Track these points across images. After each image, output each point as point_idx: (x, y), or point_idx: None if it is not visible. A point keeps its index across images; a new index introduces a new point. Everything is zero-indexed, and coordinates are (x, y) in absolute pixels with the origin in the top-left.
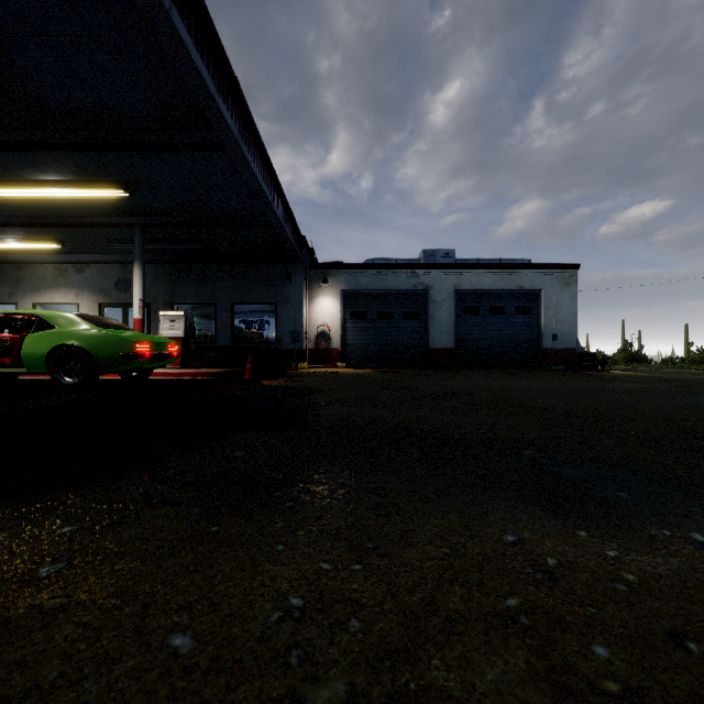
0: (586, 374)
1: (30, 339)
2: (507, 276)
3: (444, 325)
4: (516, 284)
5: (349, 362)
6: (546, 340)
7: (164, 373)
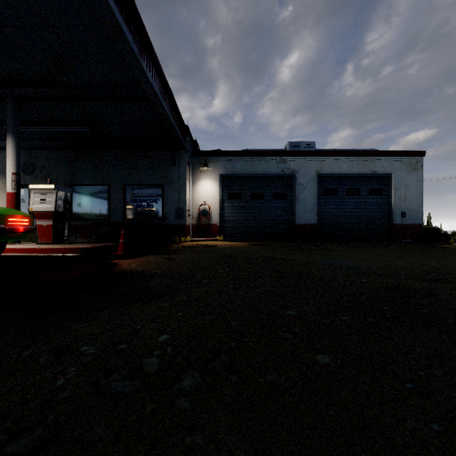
0: (439, 247)
1: None
2: (362, 162)
3: (308, 204)
4: (370, 169)
5: (226, 236)
6: (395, 217)
7: (29, 249)
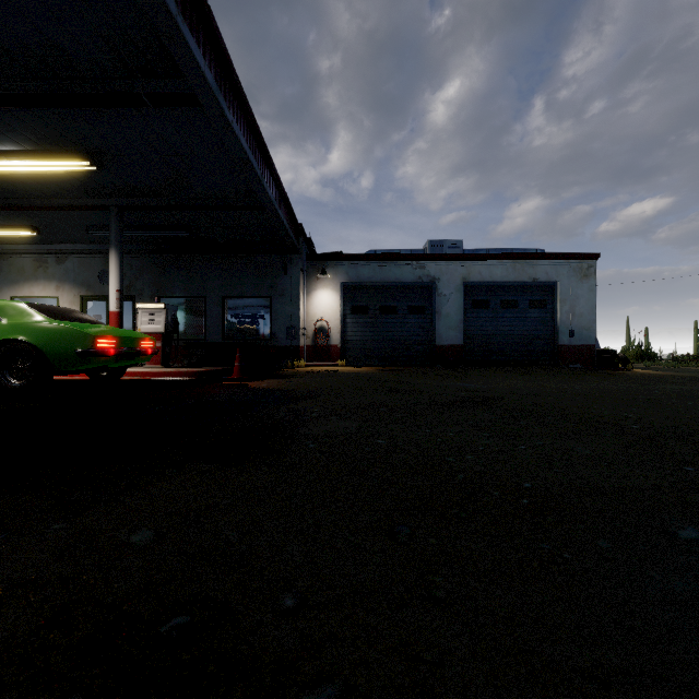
0: (609, 373)
1: None
2: (520, 267)
3: (452, 319)
4: (530, 276)
5: (349, 360)
6: (562, 336)
7: (141, 372)
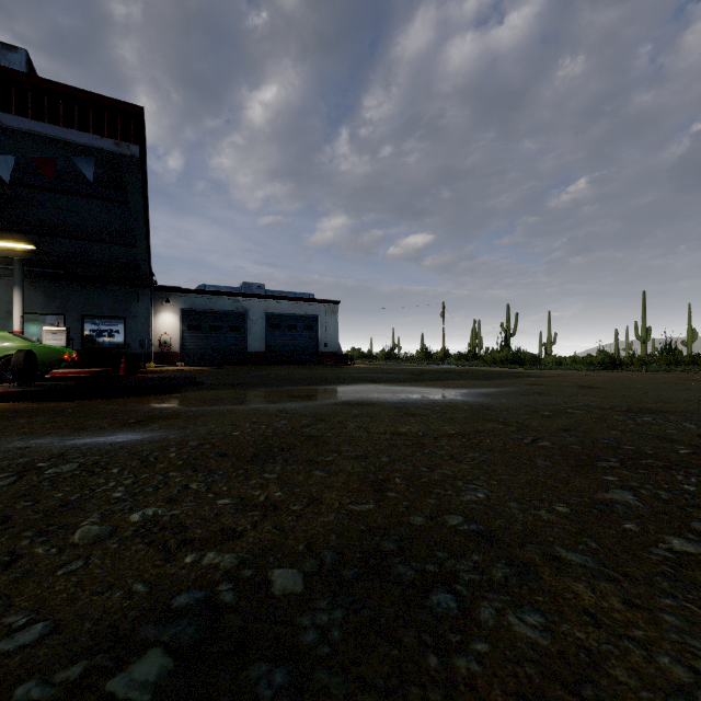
0: (340, 367)
1: None
2: (298, 305)
3: (258, 336)
4: (304, 311)
5: (187, 362)
6: (321, 346)
7: (52, 372)
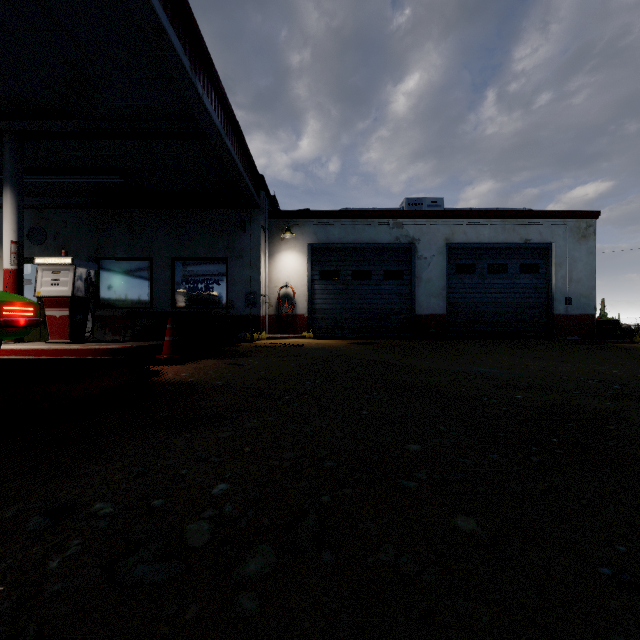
0: (619, 347)
1: None
2: (510, 227)
3: (434, 286)
4: (521, 236)
5: (317, 331)
6: (557, 304)
7: (34, 350)
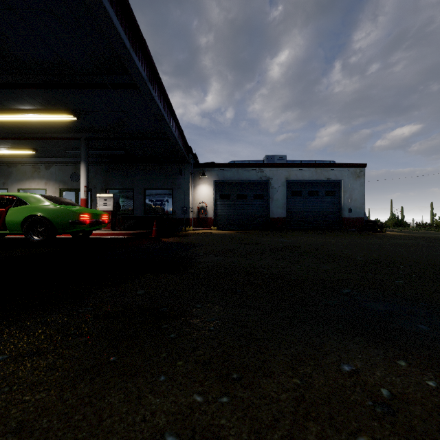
0: (371, 234)
1: (11, 211)
2: (320, 171)
3: (280, 202)
4: (325, 176)
5: (219, 226)
6: (344, 212)
7: (100, 233)
